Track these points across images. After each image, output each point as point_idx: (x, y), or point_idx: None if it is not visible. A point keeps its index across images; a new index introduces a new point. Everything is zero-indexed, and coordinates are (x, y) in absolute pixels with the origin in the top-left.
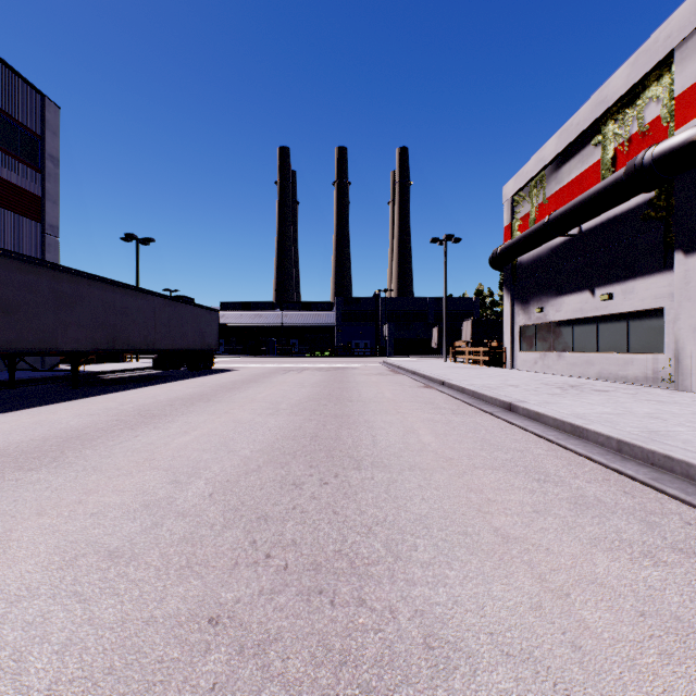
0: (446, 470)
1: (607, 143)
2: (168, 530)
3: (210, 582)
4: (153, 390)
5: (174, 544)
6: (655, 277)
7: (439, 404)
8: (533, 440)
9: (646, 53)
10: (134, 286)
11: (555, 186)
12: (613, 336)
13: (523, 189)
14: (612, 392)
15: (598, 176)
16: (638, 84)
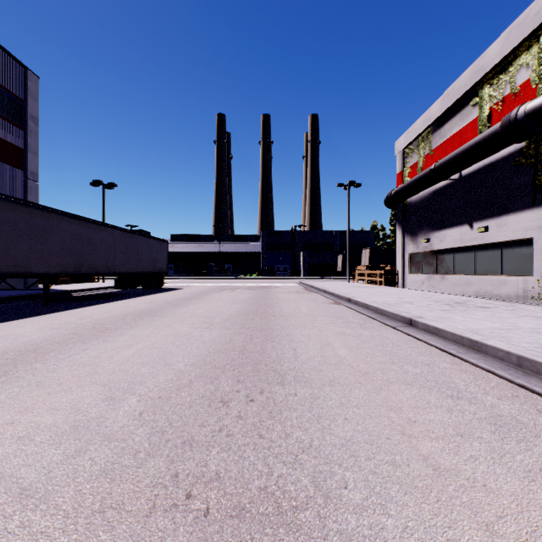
0: (363, 385)
1: (483, 103)
2: (89, 458)
3: (120, 536)
4: (111, 306)
5: (92, 478)
6: (525, 213)
7: (348, 318)
8: (436, 354)
9: (518, 28)
10: (97, 221)
11: (439, 140)
12: (489, 261)
13: (412, 143)
14: (493, 308)
15: (476, 131)
16: (511, 54)
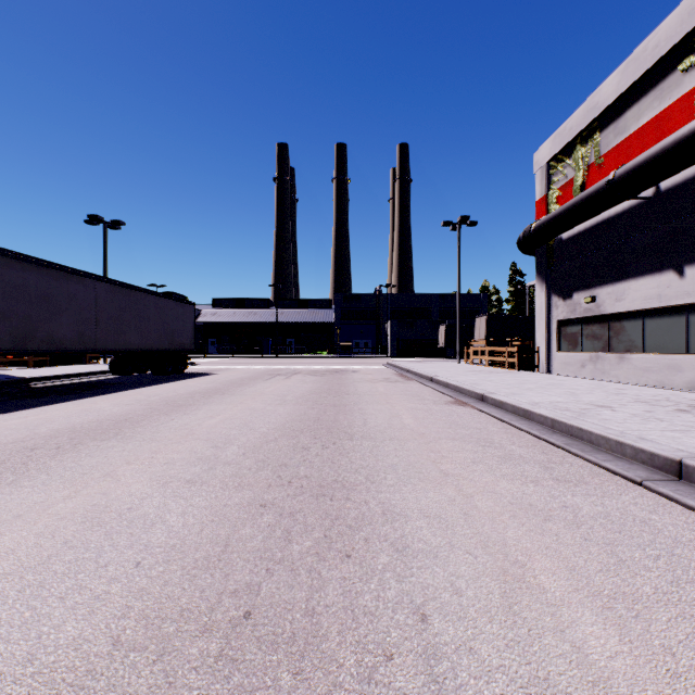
0: None
1: None
2: None
3: None
4: (58, 411)
5: None
6: None
7: (505, 445)
8: None
9: None
10: (61, 265)
11: (614, 139)
12: None
13: (564, 151)
14: None
15: (691, 112)
16: None
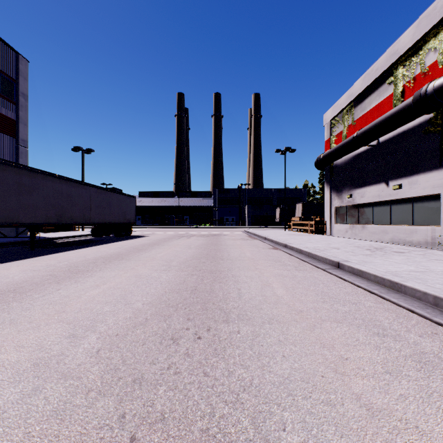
0: (299, 323)
1: (398, 81)
2: (44, 398)
3: None
4: (86, 251)
5: (43, 419)
6: (433, 173)
7: (285, 261)
8: (361, 293)
9: (427, 18)
10: (76, 180)
11: (360, 113)
12: (402, 214)
13: (338, 116)
14: (407, 253)
15: (391, 105)
16: (421, 40)
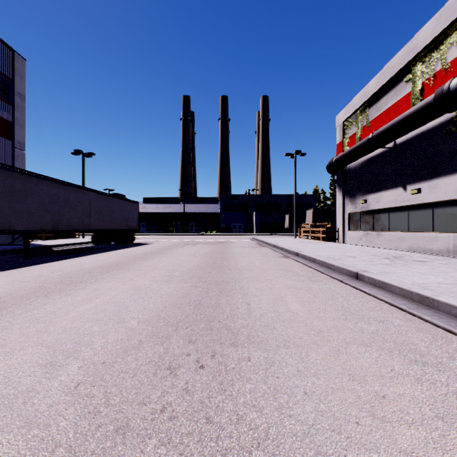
0: (320, 346)
1: (416, 79)
2: None
3: None
4: (83, 260)
5: None
6: (455, 176)
7: (297, 271)
8: (387, 309)
9: (449, 10)
10: (74, 184)
11: (375, 113)
12: (421, 220)
13: (351, 117)
14: (430, 262)
15: (409, 104)
16: (442, 33)
